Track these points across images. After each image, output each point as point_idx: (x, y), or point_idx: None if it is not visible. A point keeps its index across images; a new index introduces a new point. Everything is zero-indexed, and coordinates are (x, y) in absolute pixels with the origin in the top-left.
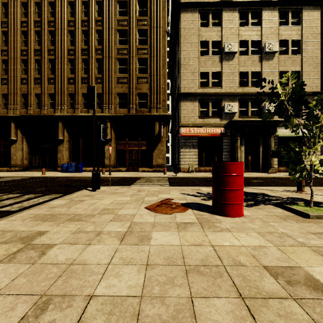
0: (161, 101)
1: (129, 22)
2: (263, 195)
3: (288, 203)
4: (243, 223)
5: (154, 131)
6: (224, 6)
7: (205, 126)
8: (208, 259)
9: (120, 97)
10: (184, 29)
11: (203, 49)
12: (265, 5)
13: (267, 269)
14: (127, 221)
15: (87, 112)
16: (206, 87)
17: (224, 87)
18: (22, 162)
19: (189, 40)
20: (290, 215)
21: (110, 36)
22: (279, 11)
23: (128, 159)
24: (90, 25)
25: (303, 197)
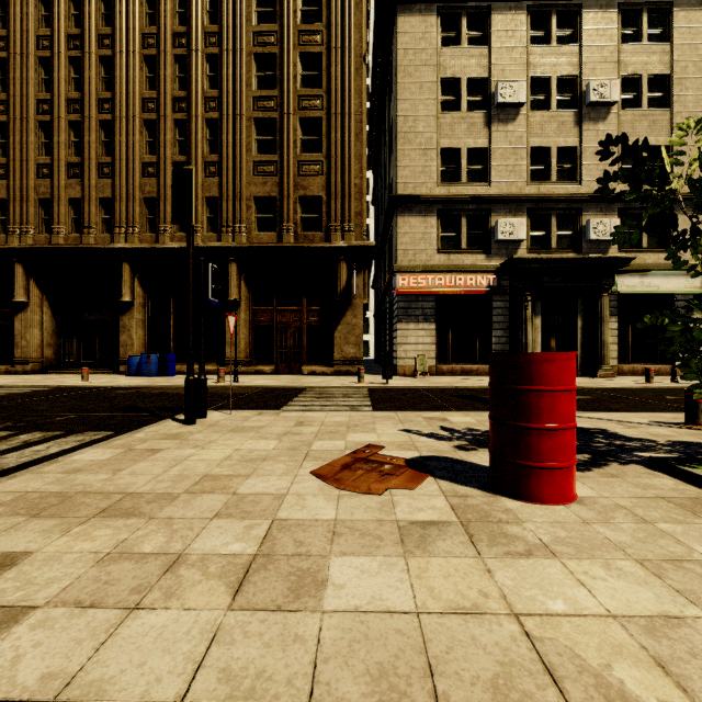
0: (352, 215)
1: (280, 38)
2: (606, 434)
3: (684, 460)
4: (583, 524)
5: (337, 284)
6: None
7: (452, 272)
8: (514, 681)
9: (260, 205)
10: (406, 51)
11: (448, 98)
12: None
13: None
14: (261, 516)
15: (185, 241)
16: (454, 182)
17: (495, 183)
18: (41, 352)
19: (416, 77)
20: None
21: (238, 68)
22: (620, 11)
23: (278, 346)
24: (193, 44)
25: None
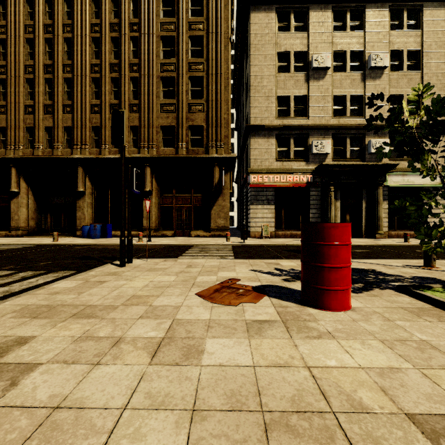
0: (222, 137)
1: (177, 26)
2: (375, 272)
3: (417, 286)
4: (352, 322)
5: (213, 180)
6: (311, 2)
7: (284, 173)
8: (303, 398)
9: (164, 131)
10: (256, 35)
11: (282, 64)
12: (370, 1)
13: (414, 422)
14: (166, 318)
15: (117, 153)
16: (286, 117)
17: (311, 117)
18: (27, 223)
19: (262, 51)
20: (426, 307)
21: (151, 45)
22: (389, 10)
23: (176, 219)
24: (122, 30)
25: (435, 276)
